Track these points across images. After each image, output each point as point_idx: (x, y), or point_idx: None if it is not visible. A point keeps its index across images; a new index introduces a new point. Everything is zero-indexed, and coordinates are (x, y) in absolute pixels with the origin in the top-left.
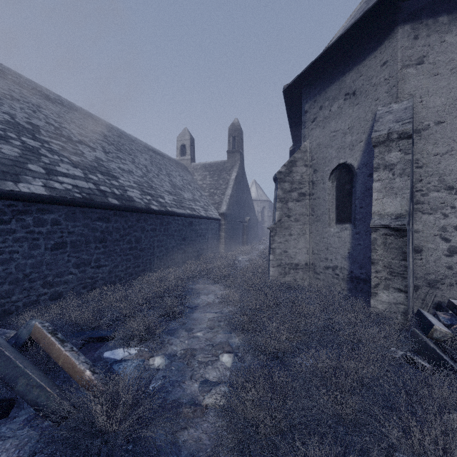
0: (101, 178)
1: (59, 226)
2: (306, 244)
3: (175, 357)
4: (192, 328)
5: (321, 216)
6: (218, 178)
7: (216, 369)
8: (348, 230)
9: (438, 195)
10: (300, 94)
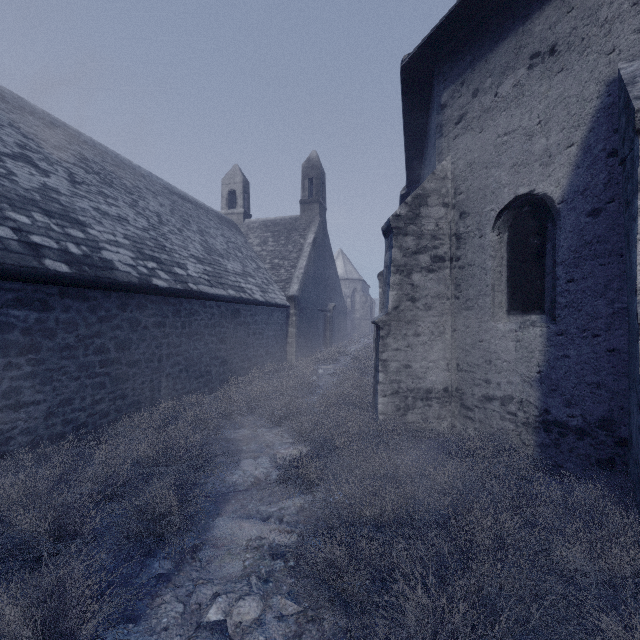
0: (41, 222)
1: None
2: (446, 352)
3: None
4: (200, 585)
5: (476, 300)
6: (287, 241)
7: None
8: (539, 326)
9: None
10: (431, 80)
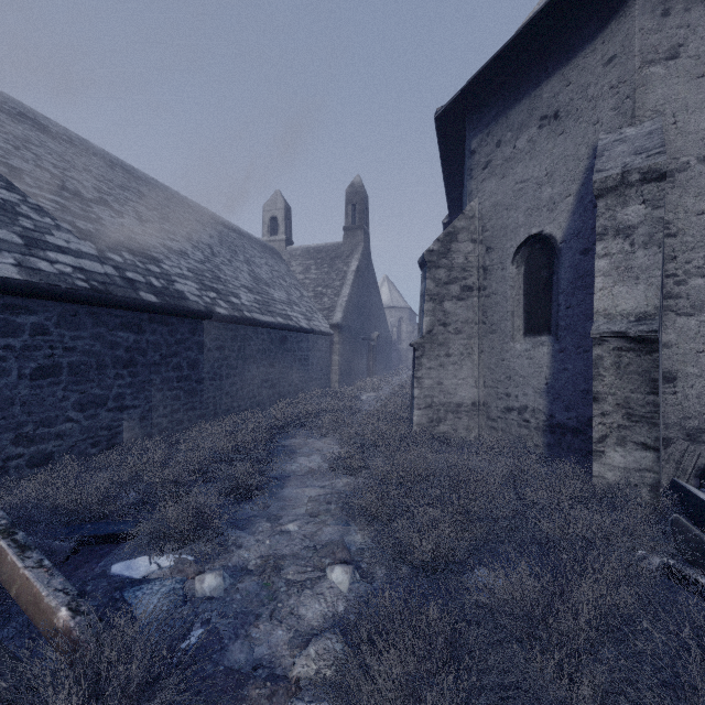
0: (130, 260)
1: (47, 337)
2: (474, 371)
3: (244, 572)
4: (279, 516)
5: (499, 324)
6: (330, 269)
7: (319, 597)
8: (546, 346)
9: (703, 283)
10: (464, 125)
